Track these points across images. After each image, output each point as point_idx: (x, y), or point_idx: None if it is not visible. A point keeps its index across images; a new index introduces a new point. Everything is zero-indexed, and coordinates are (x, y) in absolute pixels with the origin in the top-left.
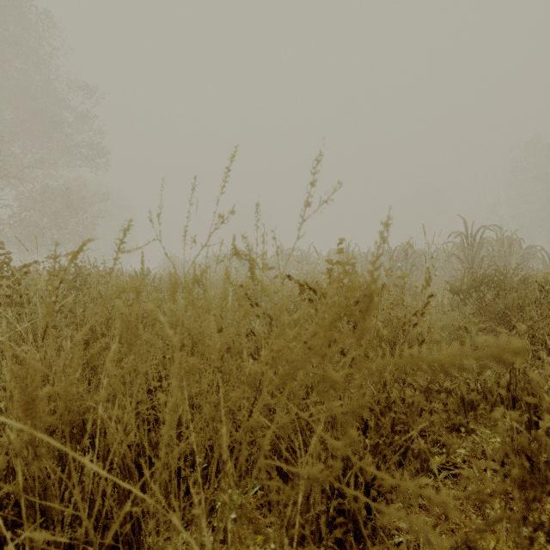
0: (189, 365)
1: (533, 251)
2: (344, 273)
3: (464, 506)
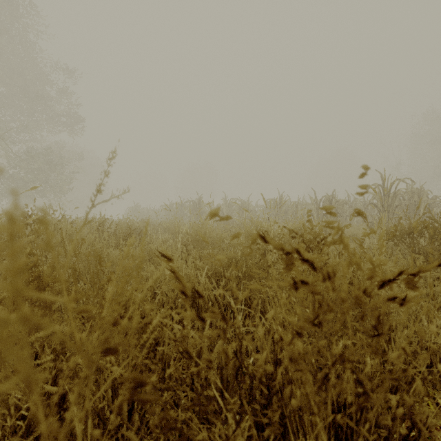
0: None
1: (439, 200)
2: None
3: None
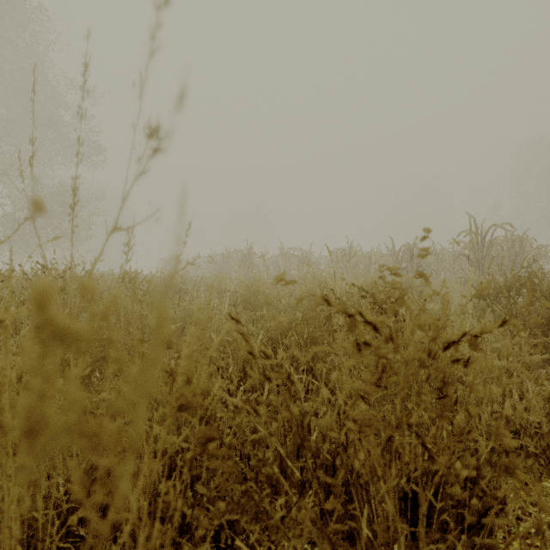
0: None
1: (545, 251)
2: None
3: None
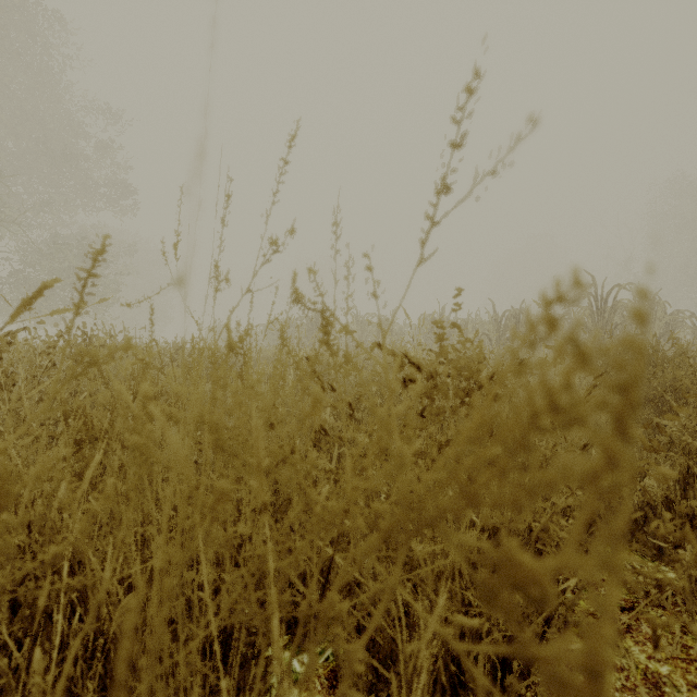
0: (215, 496)
1: (681, 317)
2: (549, 319)
3: (631, 682)
